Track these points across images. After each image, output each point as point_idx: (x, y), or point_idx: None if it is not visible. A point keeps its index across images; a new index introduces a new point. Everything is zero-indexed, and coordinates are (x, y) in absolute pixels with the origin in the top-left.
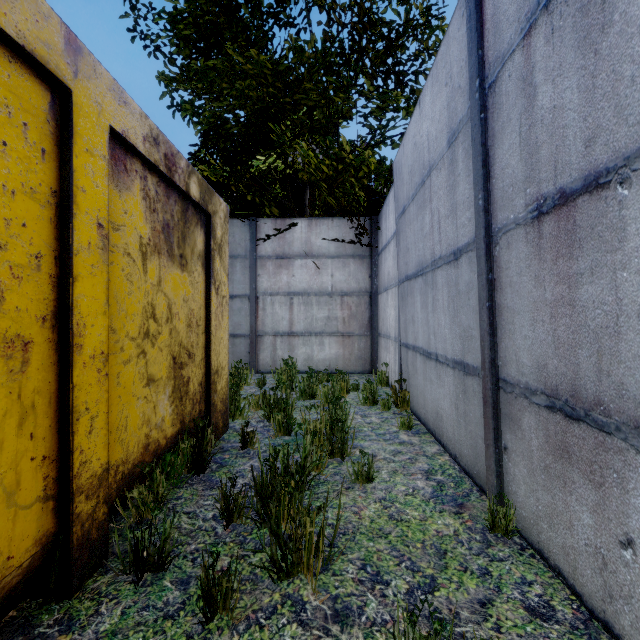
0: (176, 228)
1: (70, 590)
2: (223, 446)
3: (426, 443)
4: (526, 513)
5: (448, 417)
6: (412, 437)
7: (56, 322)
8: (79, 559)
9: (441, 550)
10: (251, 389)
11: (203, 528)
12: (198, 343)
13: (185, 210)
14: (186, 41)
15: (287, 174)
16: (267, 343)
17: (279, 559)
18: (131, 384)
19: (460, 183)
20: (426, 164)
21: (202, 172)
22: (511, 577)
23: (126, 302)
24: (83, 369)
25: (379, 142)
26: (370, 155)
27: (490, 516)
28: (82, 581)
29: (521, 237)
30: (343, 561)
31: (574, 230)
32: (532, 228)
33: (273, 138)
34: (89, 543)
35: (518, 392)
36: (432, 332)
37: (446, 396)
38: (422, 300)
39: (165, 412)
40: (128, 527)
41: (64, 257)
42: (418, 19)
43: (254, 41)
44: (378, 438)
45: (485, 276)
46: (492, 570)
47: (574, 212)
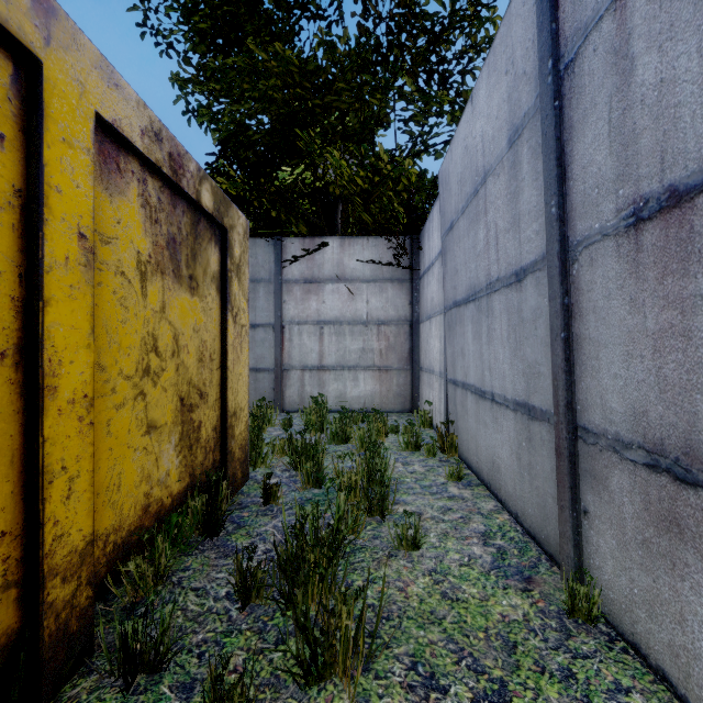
0: (184, 244)
1: (39, 701)
2: (242, 501)
3: (480, 498)
4: (615, 595)
5: (507, 468)
6: (463, 490)
7: (21, 358)
8: (52, 660)
9: (509, 642)
10: (276, 431)
11: (214, 610)
12: (212, 380)
13: (196, 223)
14: (202, 37)
15: (316, 187)
16: (294, 378)
17: (307, 654)
18: (126, 433)
19: (525, 189)
20: (480, 170)
21: (220, 185)
22: (602, 682)
23: (119, 332)
24: (58, 418)
25: (421, 151)
26: (411, 165)
27: (568, 597)
28: (57, 687)
29: (610, 251)
30: (388, 658)
31: (691, 239)
32: (626, 239)
33: (301, 147)
34: (66, 638)
35: (604, 444)
36: (487, 367)
37: (505, 443)
38: (474, 330)
39: (170, 464)
40: (122, 609)
41: (32, 275)
42: (466, 9)
43: (279, 37)
44: (423, 491)
45: (560, 300)
46: (576, 671)
47: (691, 215)
